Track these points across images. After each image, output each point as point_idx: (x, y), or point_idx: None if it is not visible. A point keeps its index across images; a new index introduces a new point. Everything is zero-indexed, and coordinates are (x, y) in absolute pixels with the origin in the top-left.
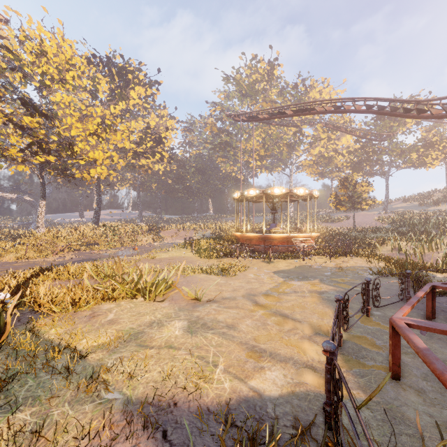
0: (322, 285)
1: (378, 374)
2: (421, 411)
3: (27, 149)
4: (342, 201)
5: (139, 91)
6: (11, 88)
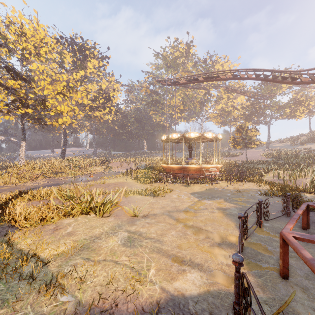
0: (226, 203)
1: (272, 274)
2: (307, 306)
3: (11, 104)
4: (238, 142)
5: (94, 63)
6: None
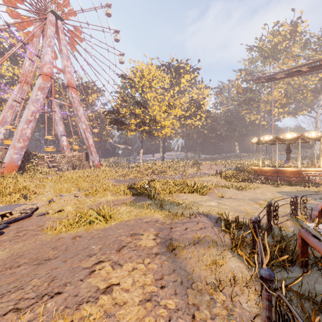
0: (311, 200)
1: None
2: None
3: (137, 125)
4: None
5: (186, 78)
6: (130, 96)
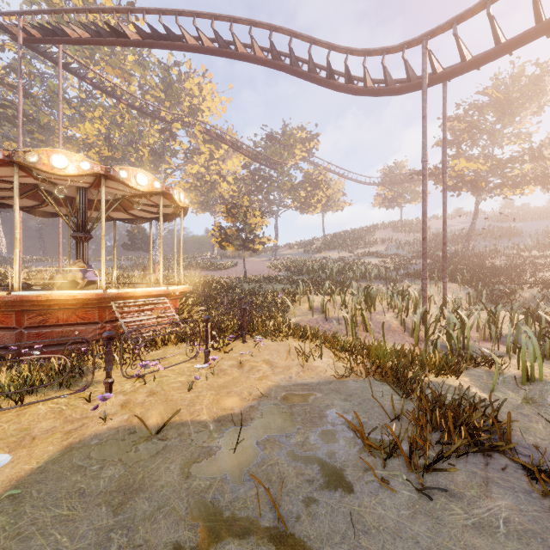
0: None
1: None
2: None
3: None
4: None
5: None
6: None
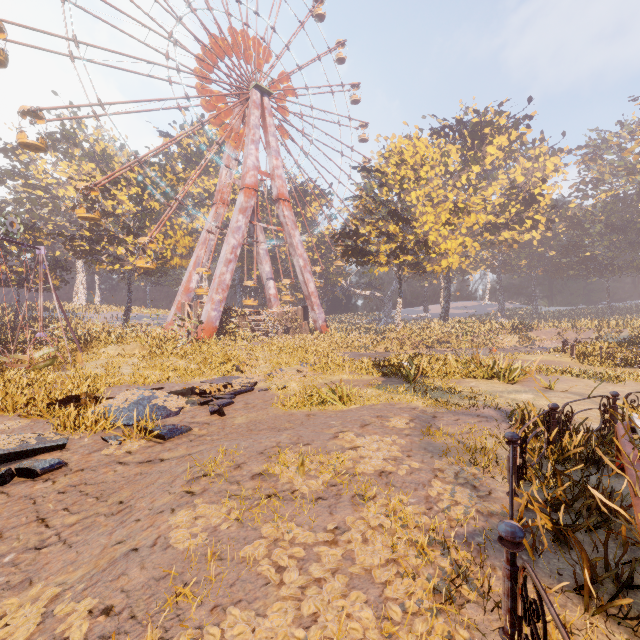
0: None
1: None
2: None
3: (391, 254)
4: None
5: (499, 142)
6: (379, 202)
